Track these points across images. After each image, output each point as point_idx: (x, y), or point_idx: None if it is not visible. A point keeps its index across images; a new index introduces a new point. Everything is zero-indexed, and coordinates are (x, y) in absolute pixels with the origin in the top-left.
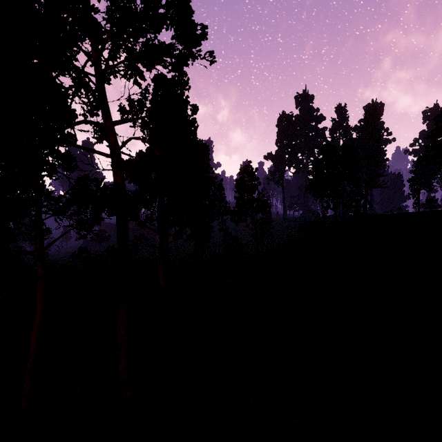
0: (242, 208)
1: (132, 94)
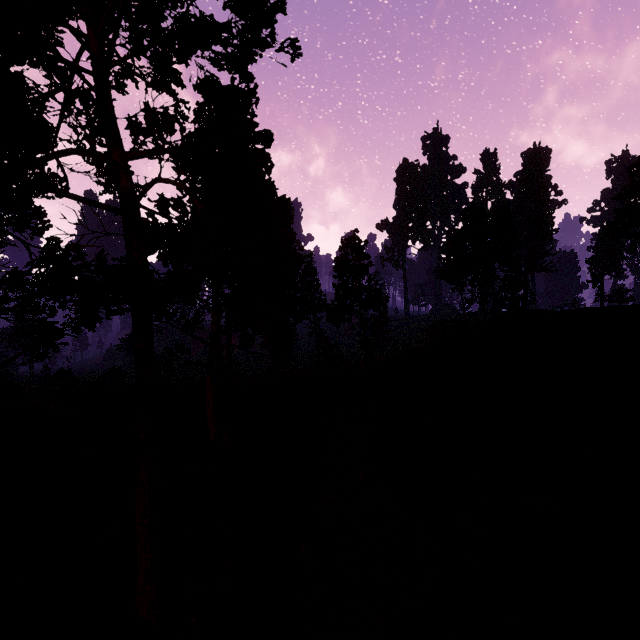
0: (344, 302)
1: (160, 107)
